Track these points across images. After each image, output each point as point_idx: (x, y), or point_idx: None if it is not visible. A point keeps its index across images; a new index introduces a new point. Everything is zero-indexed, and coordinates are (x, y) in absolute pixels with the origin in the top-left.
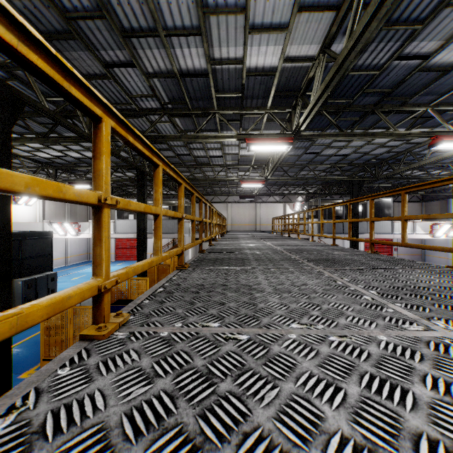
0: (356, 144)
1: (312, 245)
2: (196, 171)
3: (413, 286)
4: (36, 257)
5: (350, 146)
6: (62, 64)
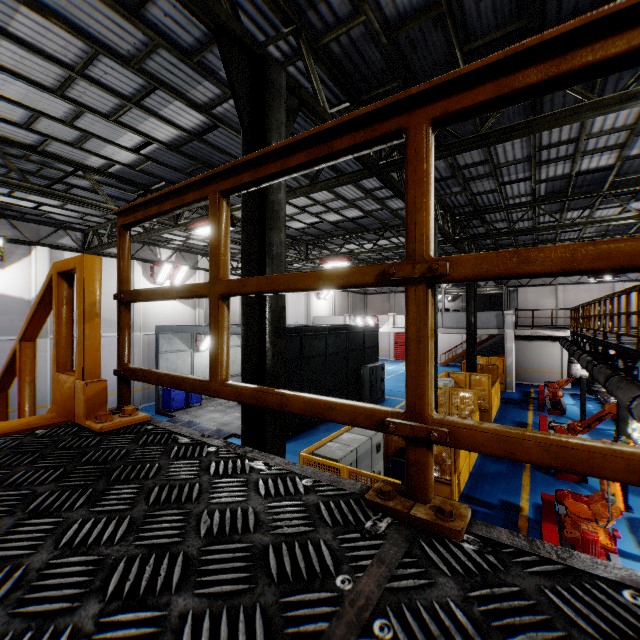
0: None
1: None
2: None
3: None
4: (370, 348)
5: None
6: None
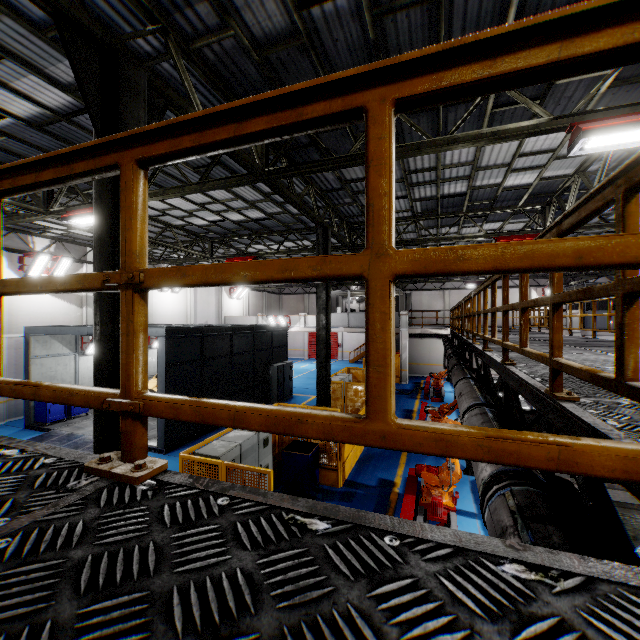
0: None
1: (568, 337)
2: None
3: None
4: (279, 347)
5: None
6: None
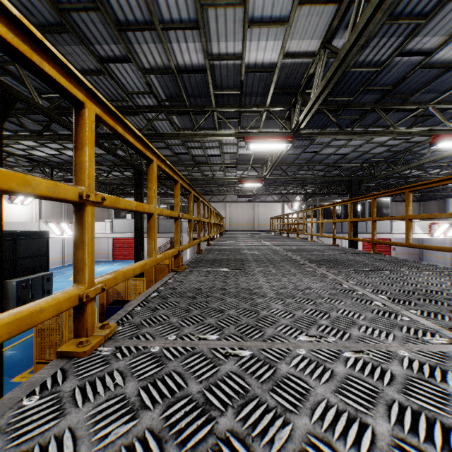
0: (355, 143)
1: (312, 245)
2: (194, 170)
3: (424, 290)
4: (31, 258)
5: (349, 145)
6: (30, 32)
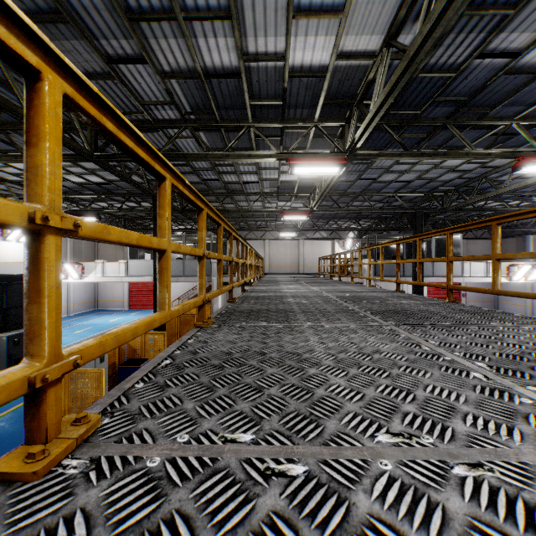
0: (421, 168)
1: (371, 291)
2: (226, 201)
3: (533, 353)
4: None
5: (414, 171)
6: None
